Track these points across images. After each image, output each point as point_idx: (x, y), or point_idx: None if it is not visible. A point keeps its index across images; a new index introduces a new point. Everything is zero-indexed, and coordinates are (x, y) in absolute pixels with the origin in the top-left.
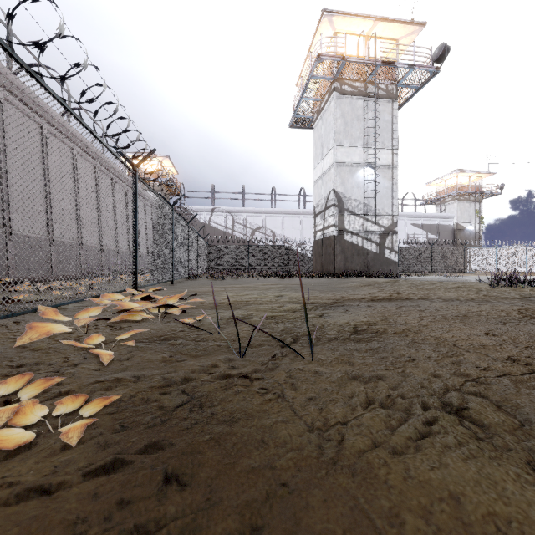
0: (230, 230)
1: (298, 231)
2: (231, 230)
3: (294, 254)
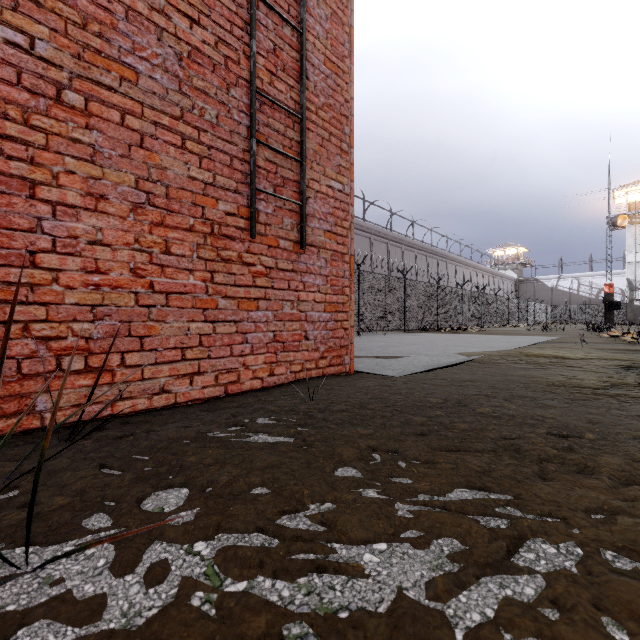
0: (575, 291)
1: None
2: (577, 291)
3: None
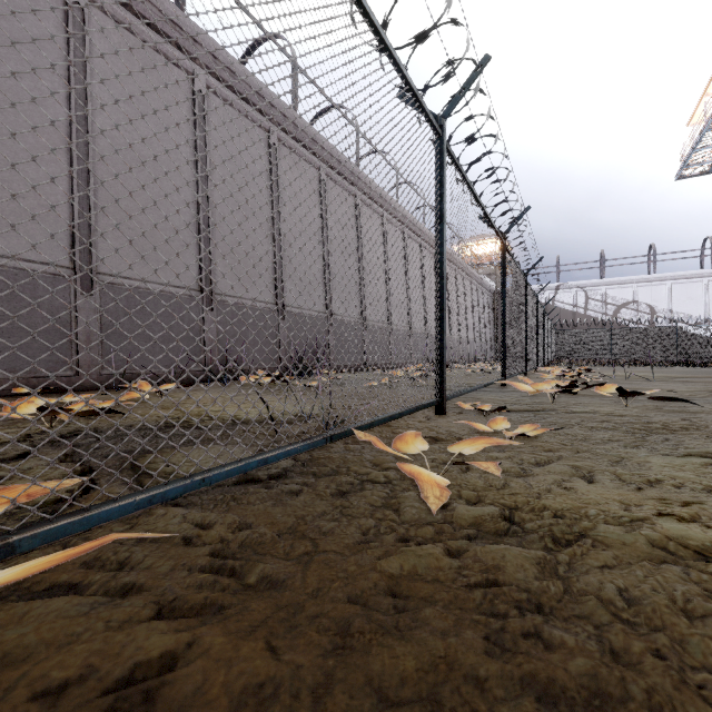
0: (581, 309)
1: (698, 303)
2: (584, 309)
3: (687, 337)
